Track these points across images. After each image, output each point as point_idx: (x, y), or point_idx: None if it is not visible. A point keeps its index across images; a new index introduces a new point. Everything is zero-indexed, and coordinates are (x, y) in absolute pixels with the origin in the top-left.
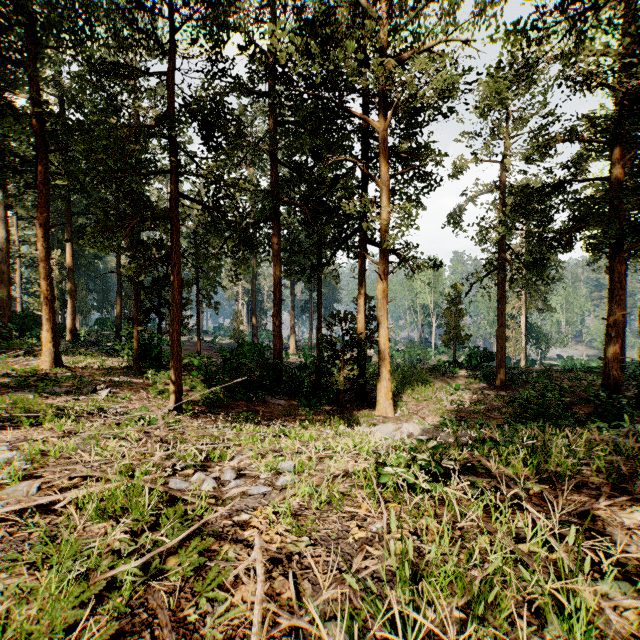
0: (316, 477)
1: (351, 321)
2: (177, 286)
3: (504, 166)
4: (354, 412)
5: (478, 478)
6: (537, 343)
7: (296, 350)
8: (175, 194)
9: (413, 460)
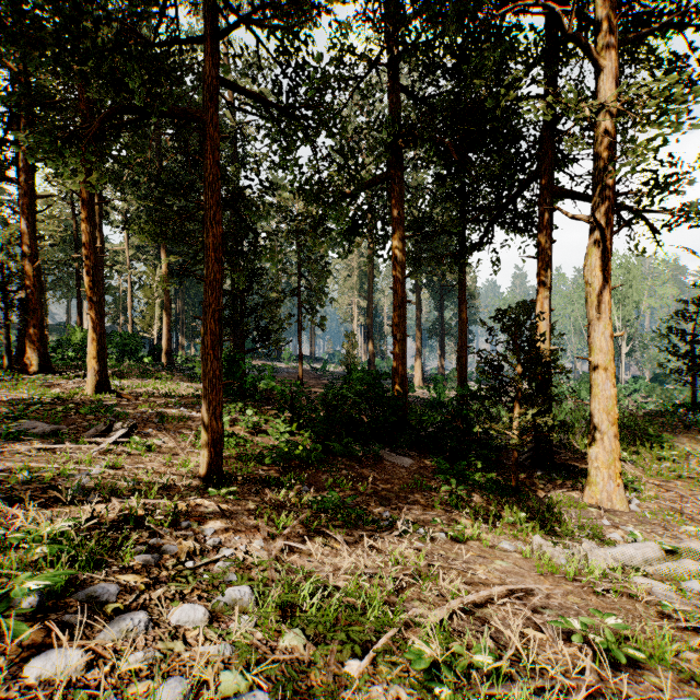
0: None
1: (533, 326)
2: (211, 247)
3: None
4: (538, 491)
5: None
6: None
7: (423, 382)
8: (207, 73)
9: None
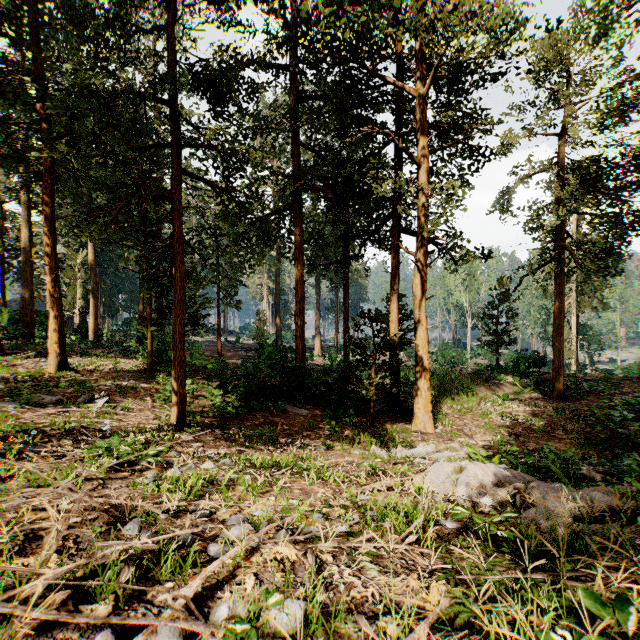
0: None
1: (383, 321)
2: (179, 279)
3: (563, 140)
4: (387, 425)
5: None
6: (588, 345)
7: (321, 351)
8: (177, 171)
9: None
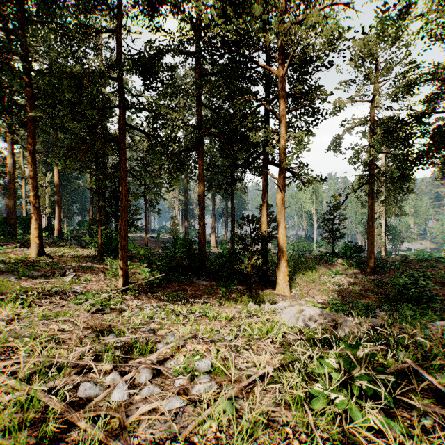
0: (235, 388)
1: (257, 222)
2: (124, 195)
3: (373, 104)
4: (259, 291)
5: (434, 407)
6: (393, 239)
7: (216, 243)
8: (122, 124)
9: (348, 377)
